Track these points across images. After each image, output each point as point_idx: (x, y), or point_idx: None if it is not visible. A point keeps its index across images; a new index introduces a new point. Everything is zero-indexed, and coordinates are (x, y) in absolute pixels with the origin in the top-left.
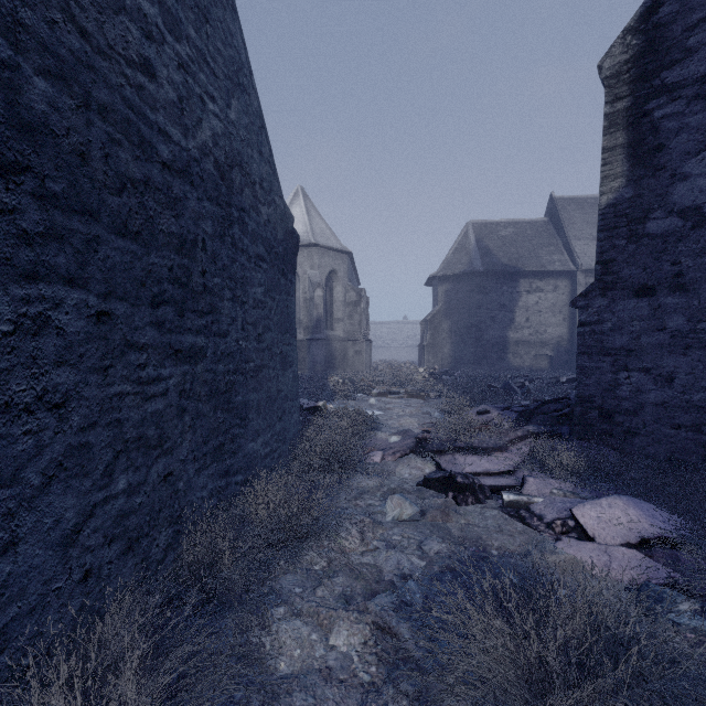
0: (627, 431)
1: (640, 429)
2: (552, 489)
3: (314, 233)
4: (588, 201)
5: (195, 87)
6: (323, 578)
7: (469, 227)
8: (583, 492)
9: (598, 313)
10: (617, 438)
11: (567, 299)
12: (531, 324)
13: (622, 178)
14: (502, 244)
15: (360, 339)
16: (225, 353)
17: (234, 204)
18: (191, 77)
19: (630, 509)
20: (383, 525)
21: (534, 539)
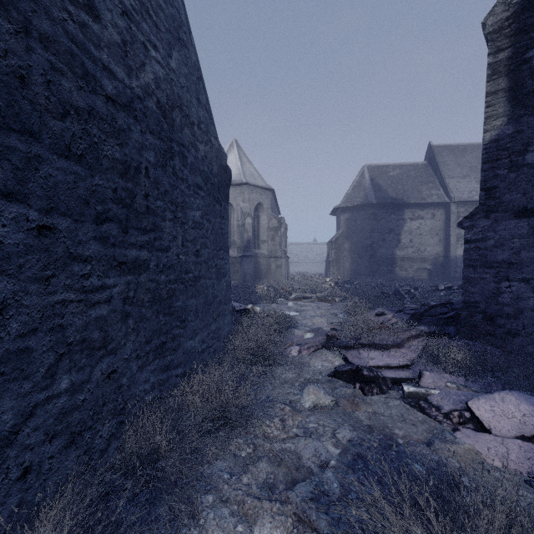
0: (508, 332)
1: (520, 331)
2: (446, 382)
3: (245, 174)
4: (459, 148)
5: (139, 34)
6: (249, 464)
7: (365, 169)
8: (473, 385)
9: (482, 232)
10: (499, 338)
11: (442, 224)
12: (413, 244)
13: (504, 117)
14: (391, 182)
15: (280, 256)
16: (167, 265)
17: (175, 140)
18: (134, 25)
19: (522, 404)
20: (301, 413)
21: (434, 429)
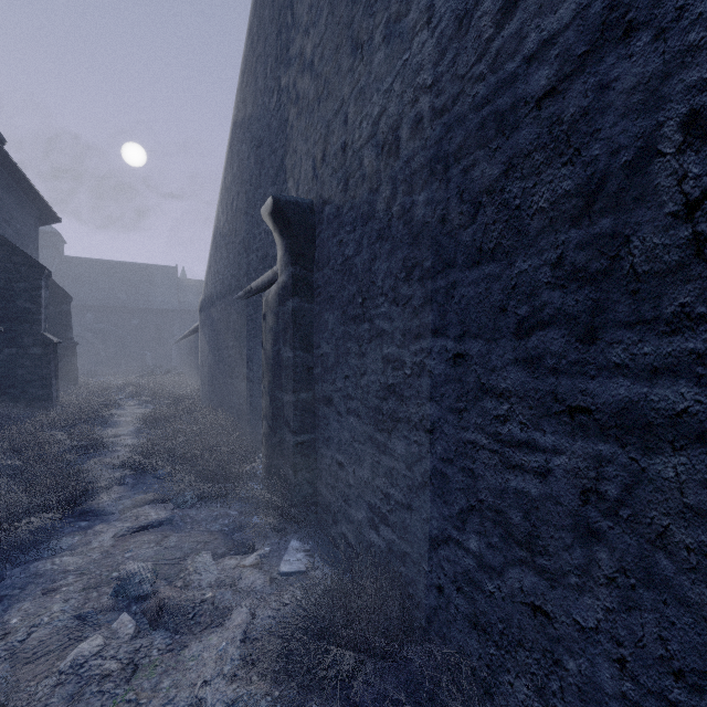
0: None
1: None
2: None
3: None
4: None
5: None
6: None
7: None
8: None
9: None
10: None
11: None
12: None
13: None
14: None
15: None
16: None
17: None
18: None
19: None
20: None
21: None
